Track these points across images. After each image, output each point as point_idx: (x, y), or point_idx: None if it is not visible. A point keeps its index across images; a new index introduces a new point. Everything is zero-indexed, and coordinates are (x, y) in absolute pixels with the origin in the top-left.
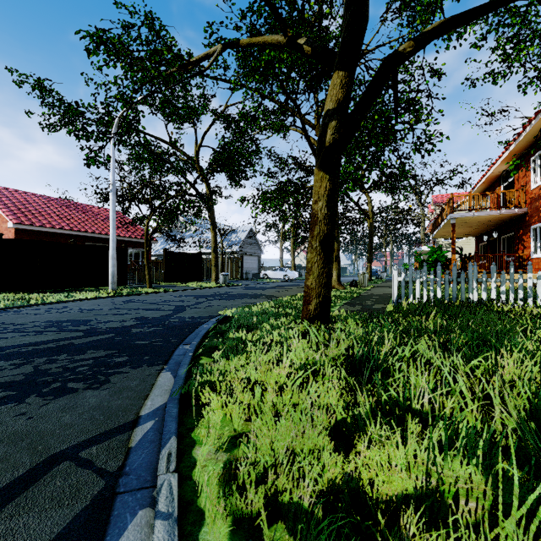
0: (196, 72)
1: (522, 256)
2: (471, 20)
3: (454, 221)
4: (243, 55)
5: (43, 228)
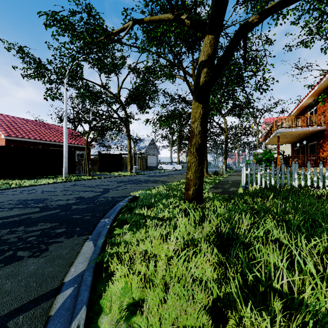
0: (116, 39)
1: (322, 156)
2: (297, 1)
3: (279, 134)
4: (147, 29)
5: (23, 139)
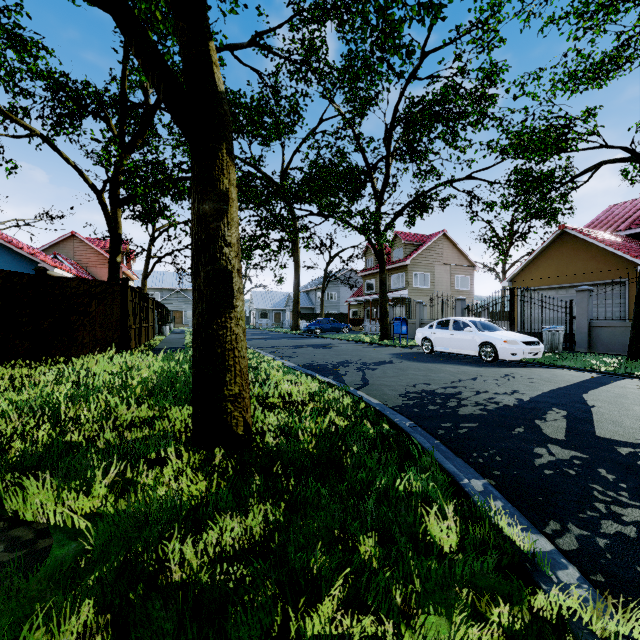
0: None
1: None
2: None
3: None
4: None
5: None
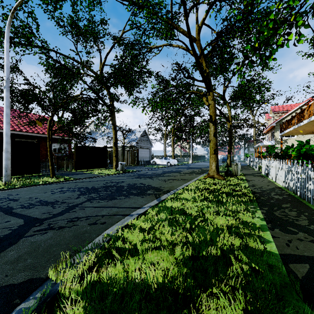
0: None
1: None
2: None
3: None
4: None
5: None
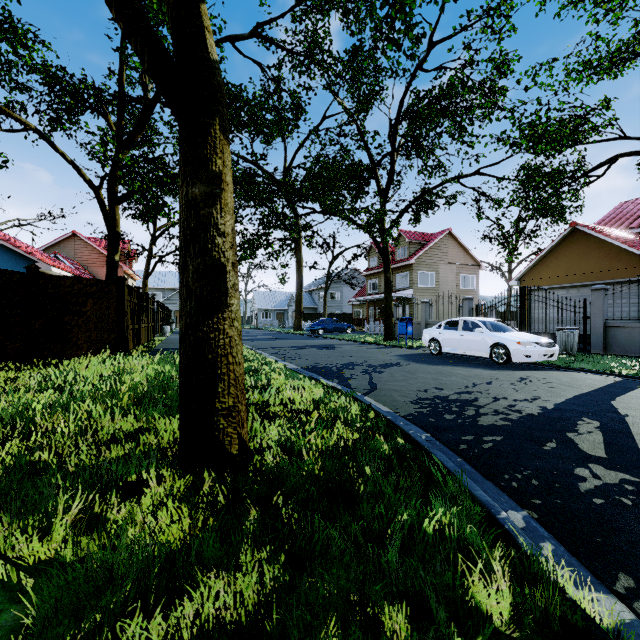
0: None
1: None
2: None
3: None
4: None
5: None
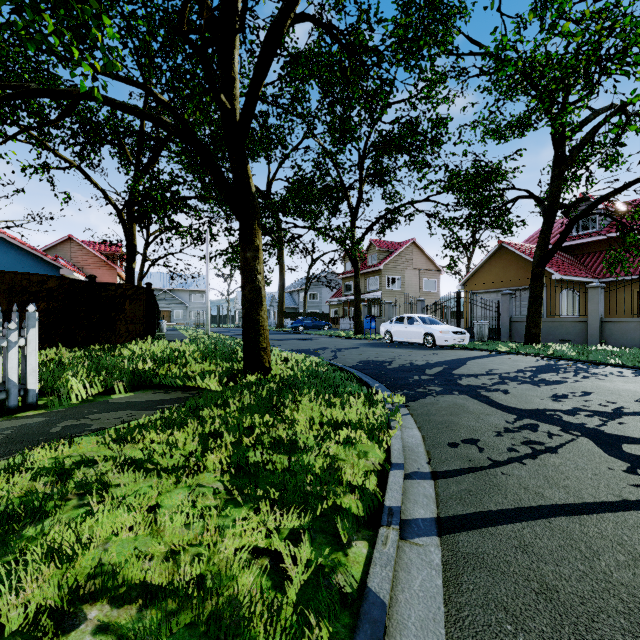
0: None
1: None
2: (133, 114)
3: None
4: None
5: None
